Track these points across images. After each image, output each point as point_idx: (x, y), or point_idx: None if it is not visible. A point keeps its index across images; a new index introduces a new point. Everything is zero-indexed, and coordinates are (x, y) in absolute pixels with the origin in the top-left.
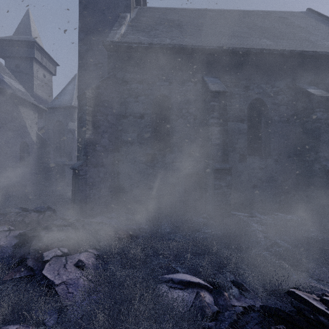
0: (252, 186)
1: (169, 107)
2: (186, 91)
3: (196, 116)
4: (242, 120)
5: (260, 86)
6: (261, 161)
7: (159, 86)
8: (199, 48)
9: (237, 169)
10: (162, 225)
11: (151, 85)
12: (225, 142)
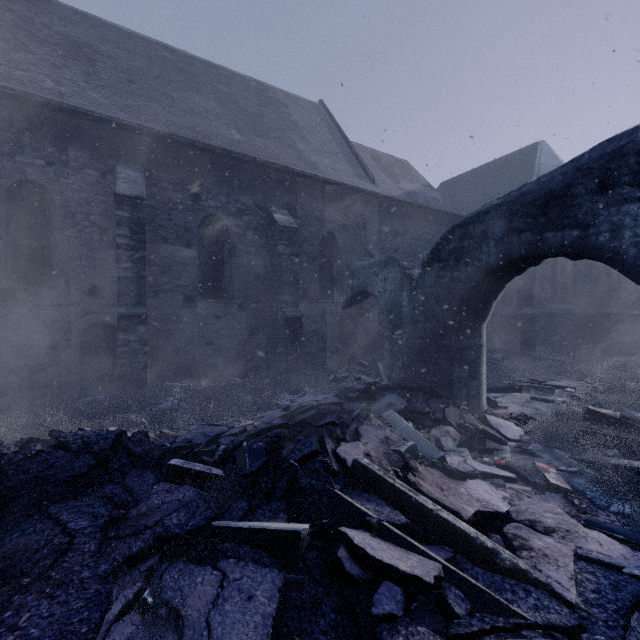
0: (204, 344)
1: (50, 205)
2: (85, 183)
3: (104, 229)
4: (189, 244)
5: (218, 197)
6: (219, 306)
7: (22, 163)
8: (103, 118)
9: (180, 319)
10: (6, 412)
11: (2, 159)
12: (141, 275)
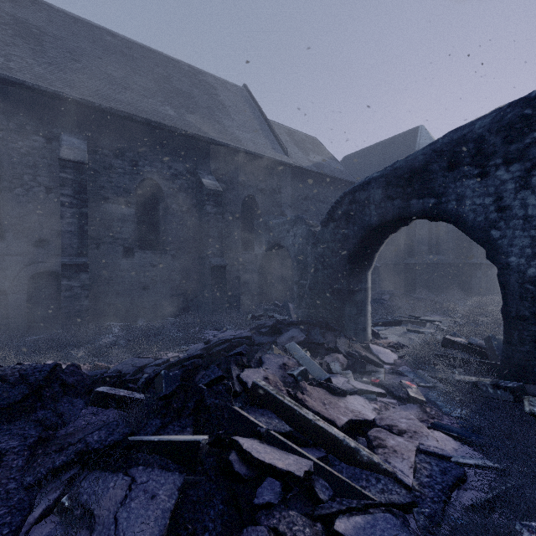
0: (142, 288)
1: None
2: (32, 148)
3: (50, 189)
4: (128, 203)
5: (154, 164)
6: (154, 256)
7: None
8: (49, 92)
9: (120, 267)
10: None
11: None
12: (83, 229)
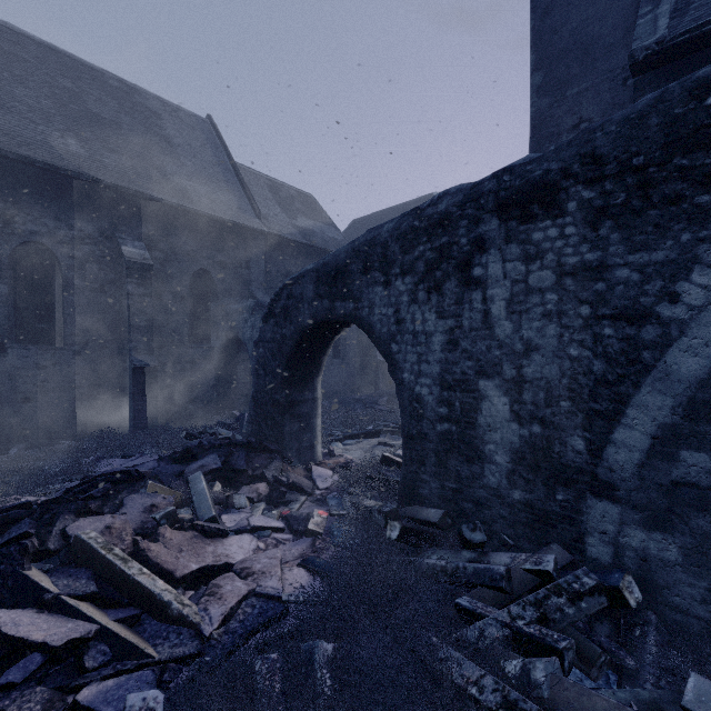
0: (20, 401)
1: None
2: None
3: None
4: None
5: (43, 221)
6: (44, 354)
7: None
8: None
9: None
10: None
11: None
12: None
